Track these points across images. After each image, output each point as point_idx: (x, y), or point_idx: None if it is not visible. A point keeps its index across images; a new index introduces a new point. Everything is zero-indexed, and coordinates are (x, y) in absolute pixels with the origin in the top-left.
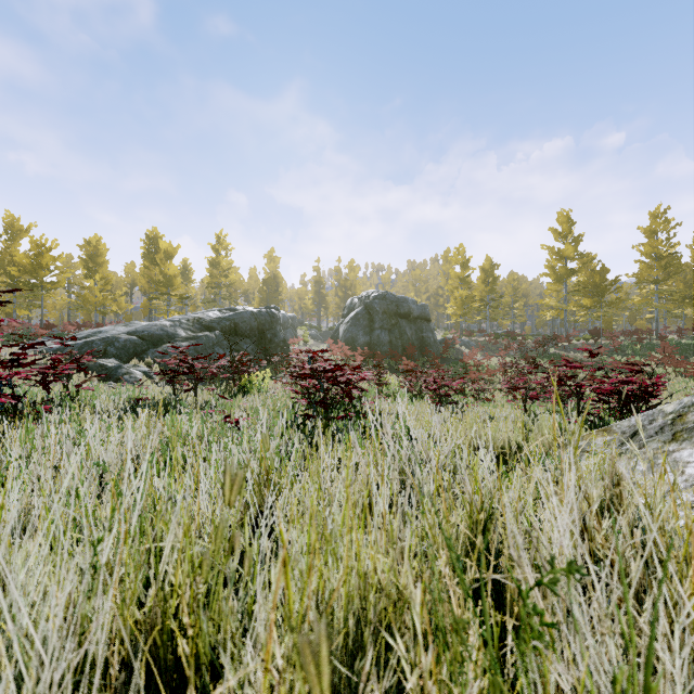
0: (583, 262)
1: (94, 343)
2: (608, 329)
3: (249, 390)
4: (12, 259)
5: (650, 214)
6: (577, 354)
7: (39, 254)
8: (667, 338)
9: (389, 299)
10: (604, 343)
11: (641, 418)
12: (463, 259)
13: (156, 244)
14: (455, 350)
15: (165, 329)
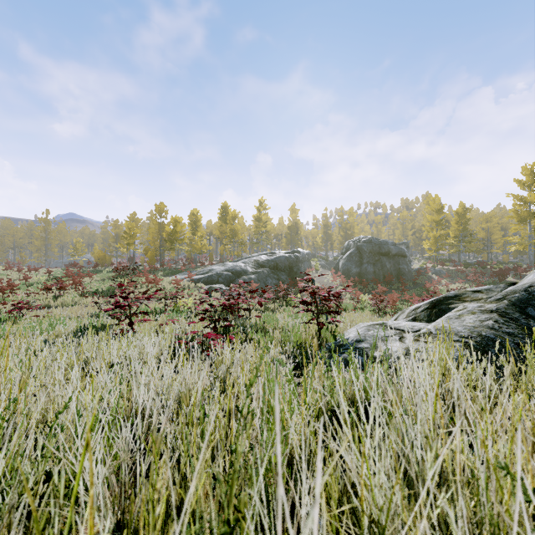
0: None
1: (213, 276)
2: None
3: (291, 303)
4: (160, 227)
5: None
6: None
7: (175, 225)
8: None
9: (374, 243)
10: None
11: None
12: (438, 207)
13: (226, 211)
14: (427, 277)
15: (242, 267)
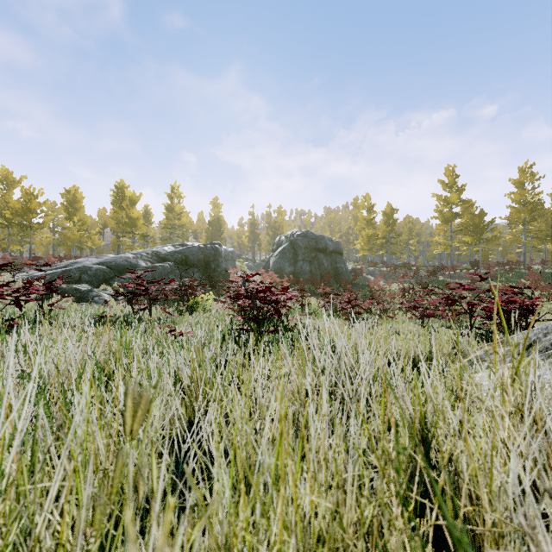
0: (466, 208)
1: (71, 271)
2: (485, 261)
3: (196, 309)
4: (7, 205)
5: (519, 168)
6: (461, 280)
7: (28, 200)
8: (533, 268)
9: (310, 237)
10: (482, 272)
11: (535, 331)
12: (369, 205)
13: (123, 193)
14: (363, 278)
15: (129, 260)
